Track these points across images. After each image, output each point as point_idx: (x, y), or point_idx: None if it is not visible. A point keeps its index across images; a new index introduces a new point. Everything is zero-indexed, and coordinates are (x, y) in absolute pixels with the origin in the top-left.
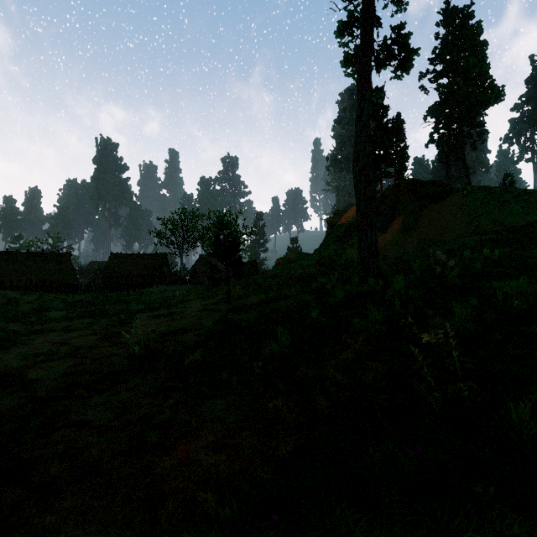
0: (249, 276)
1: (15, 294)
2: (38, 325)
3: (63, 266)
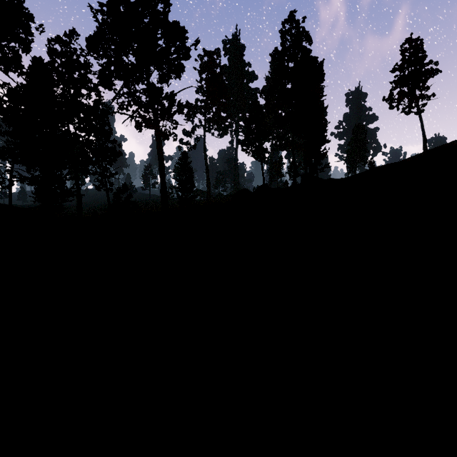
0: None
1: None
2: None
3: None
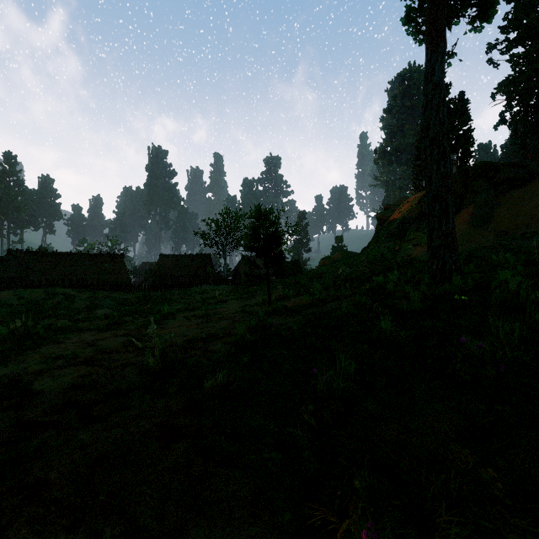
0: (292, 276)
1: (73, 291)
2: (81, 322)
3: (117, 266)
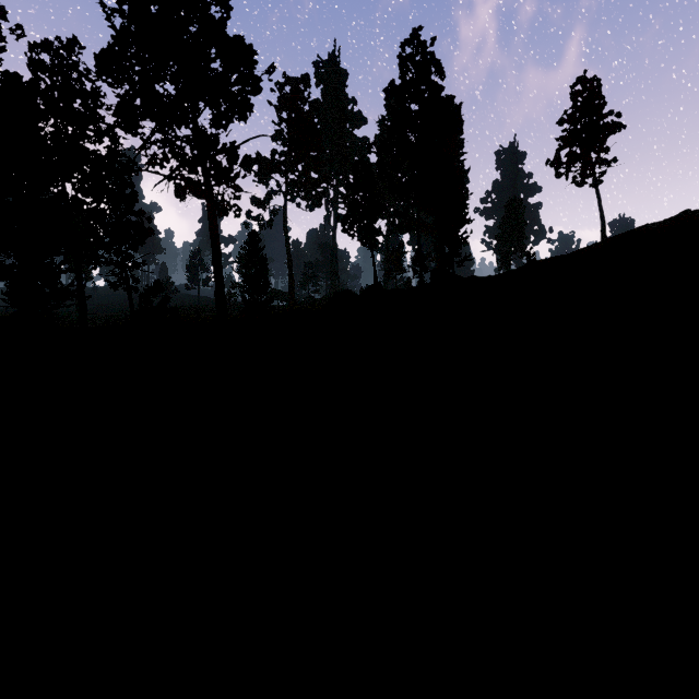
0: None
1: None
2: None
3: None
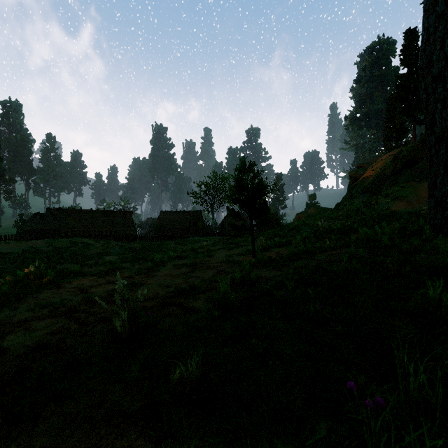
0: (271, 229)
1: (90, 241)
2: (89, 267)
3: (126, 221)
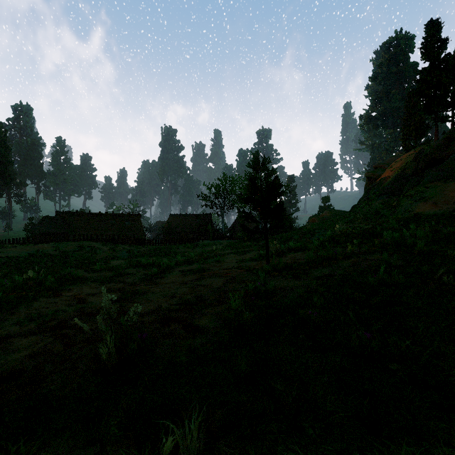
0: (283, 232)
1: (98, 244)
2: (93, 272)
3: (135, 224)
